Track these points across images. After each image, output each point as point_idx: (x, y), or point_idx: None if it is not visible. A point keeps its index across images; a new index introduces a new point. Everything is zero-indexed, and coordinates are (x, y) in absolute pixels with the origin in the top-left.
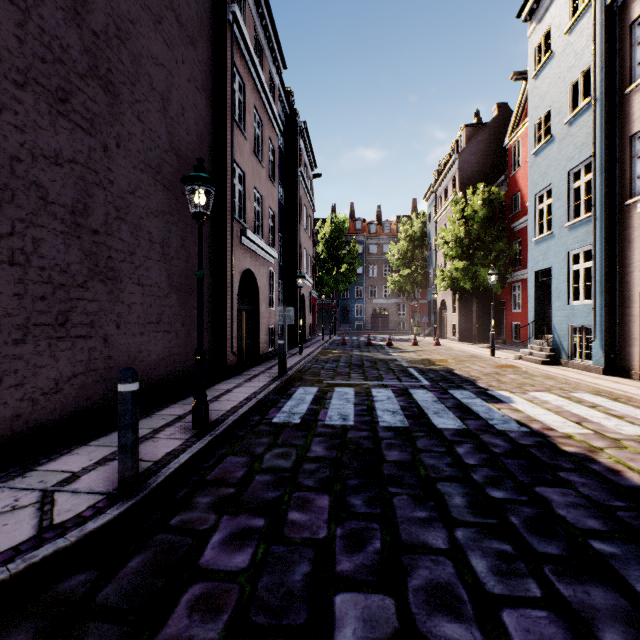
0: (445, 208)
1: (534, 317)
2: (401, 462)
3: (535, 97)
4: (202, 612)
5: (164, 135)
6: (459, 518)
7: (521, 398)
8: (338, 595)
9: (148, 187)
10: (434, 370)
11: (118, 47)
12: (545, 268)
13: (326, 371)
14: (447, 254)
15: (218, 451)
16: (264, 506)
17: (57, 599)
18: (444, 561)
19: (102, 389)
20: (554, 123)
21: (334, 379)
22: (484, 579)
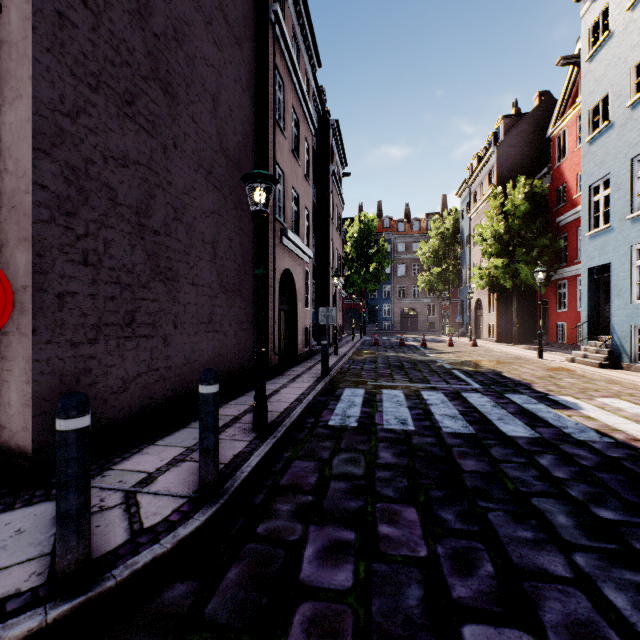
0: (481, 204)
1: (588, 317)
2: (481, 473)
3: (589, 81)
4: (320, 637)
5: (214, 136)
6: (572, 541)
7: (589, 404)
8: (465, 627)
9: (201, 188)
10: (481, 372)
11: (175, 49)
12: (602, 264)
13: (367, 372)
14: (485, 251)
15: (283, 454)
16: (349, 517)
17: (164, 611)
18: (574, 592)
19: (162, 388)
20: (613, 108)
21: (378, 381)
22: (631, 618)
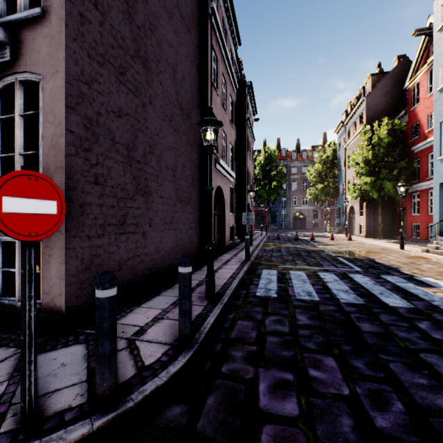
0: (353, 138)
1: (439, 219)
2: (377, 333)
3: (440, 46)
4: None
5: (174, 95)
6: None
7: None
8: None
9: (165, 131)
10: (359, 259)
11: (150, 36)
12: None
13: (276, 258)
14: (358, 172)
15: (229, 316)
16: (285, 363)
17: (169, 425)
18: None
19: (142, 268)
20: None
21: (285, 264)
22: None
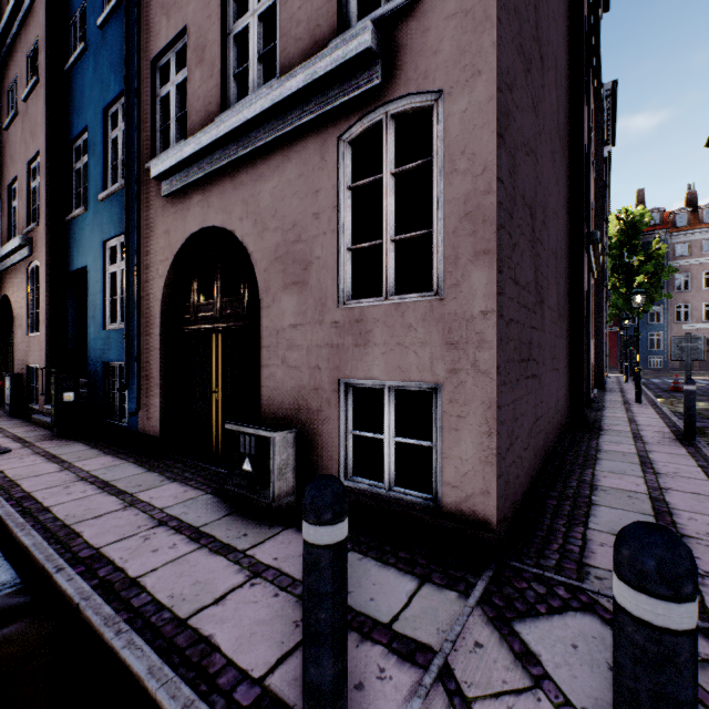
0: None
1: None
2: None
3: None
4: None
5: (555, 112)
6: None
7: None
8: None
9: (550, 181)
10: None
11: None
12: None
13: None
14: None
15: None
16: None
17: None
18: None
19: (538, 444)
20: None
21: None
22: None
